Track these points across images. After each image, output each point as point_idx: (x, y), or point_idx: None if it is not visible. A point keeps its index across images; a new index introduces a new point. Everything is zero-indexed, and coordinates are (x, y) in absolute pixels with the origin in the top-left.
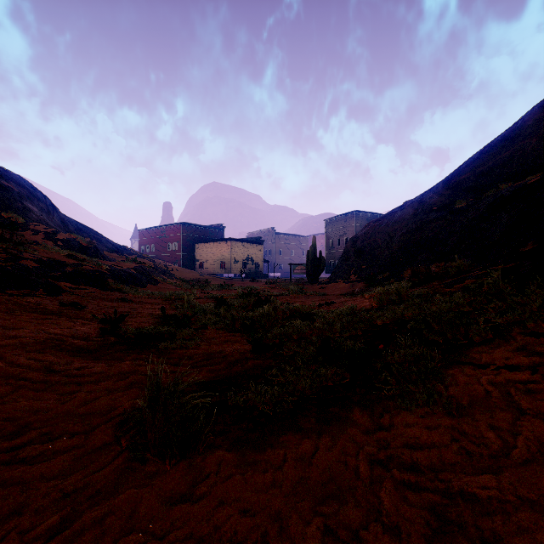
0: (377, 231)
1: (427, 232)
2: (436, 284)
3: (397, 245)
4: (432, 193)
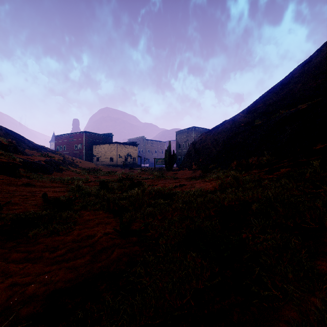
0: (208, 138)
1: (239, 139)
2: (257, 172)
3: (220, 146)
4: (240, 115)
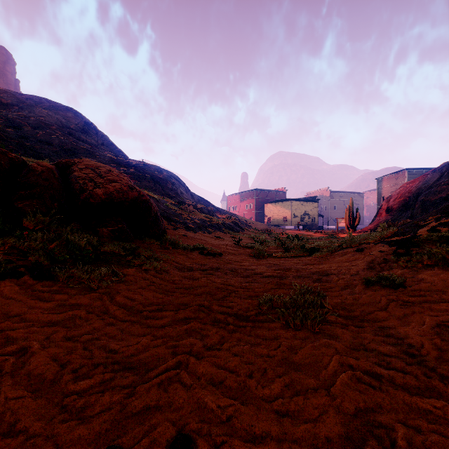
0: (407, 192)
1: (443, 193)
2: None
3: (418, 203)
4: None
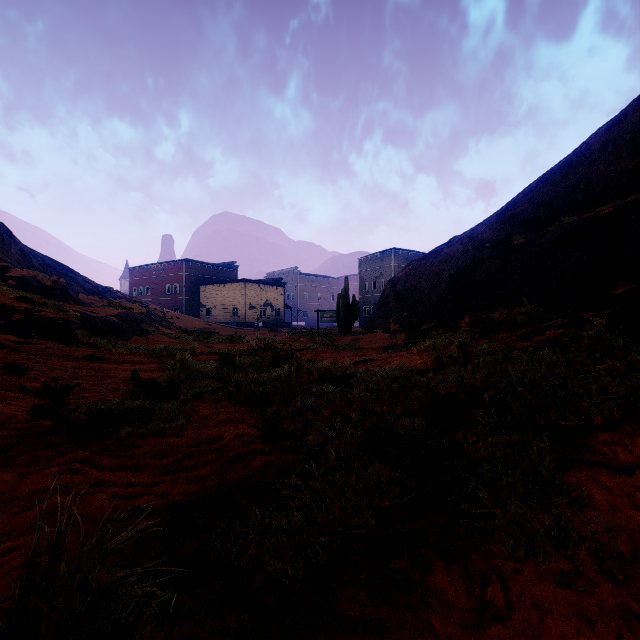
0: (421, 272)
1: (481, 273)
2: (505, 336)
3: (445, 288)
4: (484, 227)
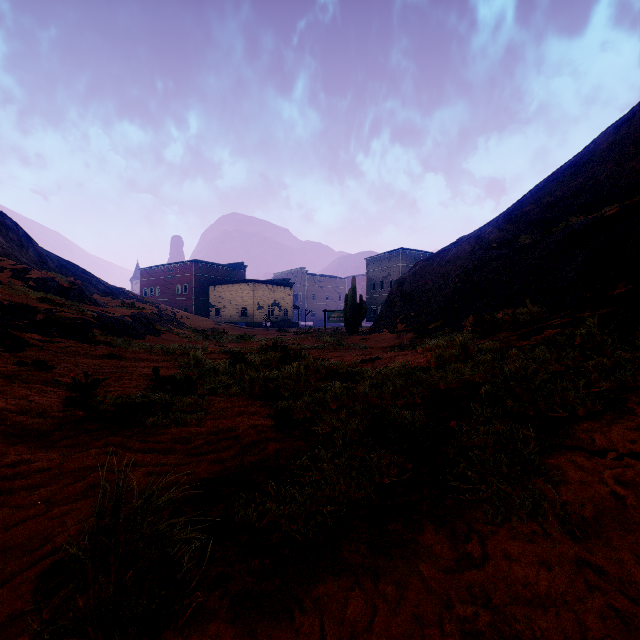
0: (428, 272)
1: (487, 273)
2: (507, 335)
3: (451, 288)
4: (491, 227)
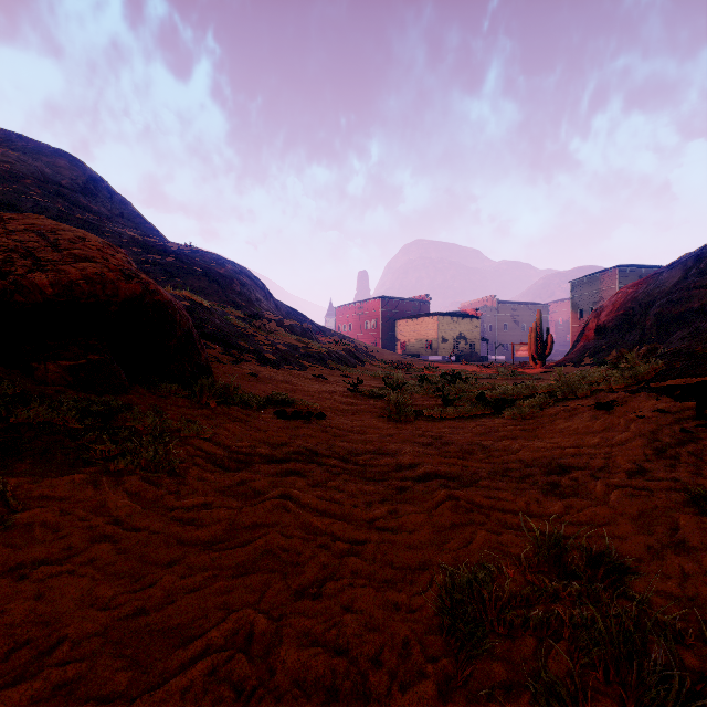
0: (630, 300)
1: (693, 302)
2: None
3: (651, 319)
4: None
